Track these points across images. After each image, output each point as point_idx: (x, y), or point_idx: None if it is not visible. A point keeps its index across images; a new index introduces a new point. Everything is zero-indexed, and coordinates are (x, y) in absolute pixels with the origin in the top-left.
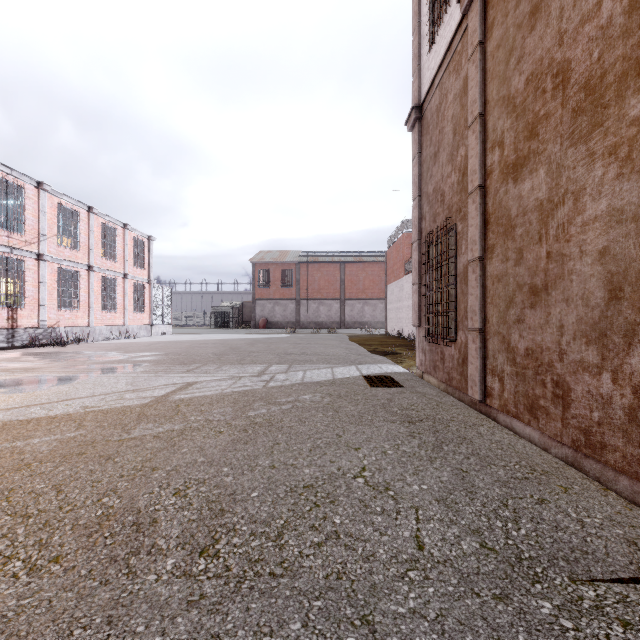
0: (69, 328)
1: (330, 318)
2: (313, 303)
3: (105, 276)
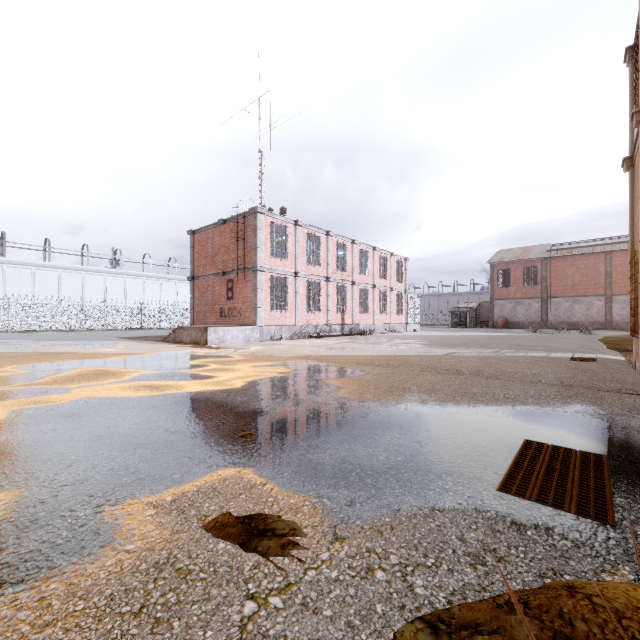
0: (364, 325)
1: (589, 318)
2: (564, 301)
3: (381, 290)
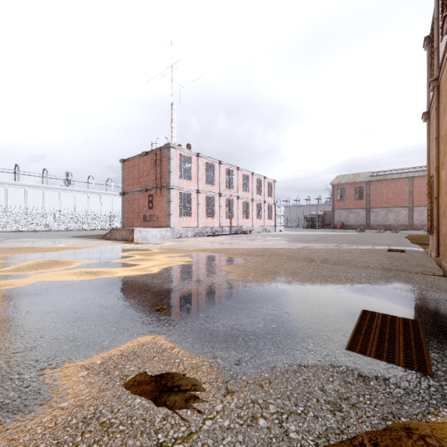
0: (246, 227)
1: (398, 222)
2: (381, 211)
3: (257, 203)
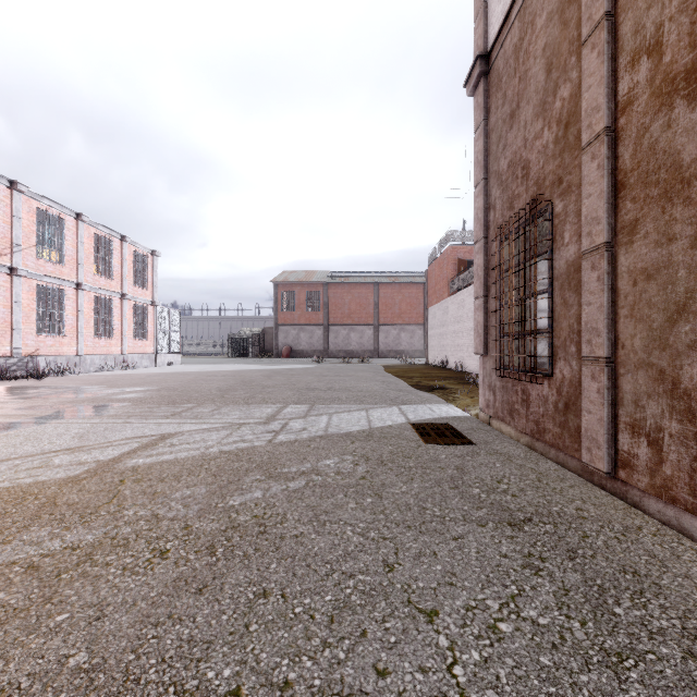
0: (52, 357)
1: (362, 346)
2: (343, 329)
3: (98, 296)
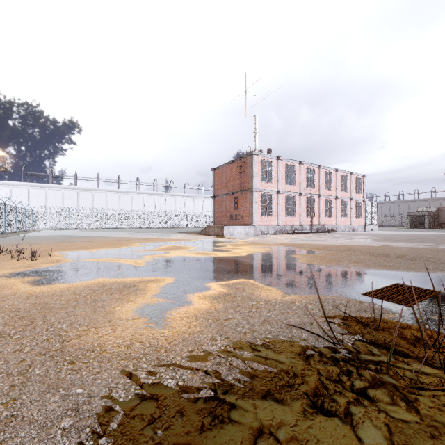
0: (328, 225)
1: None
2: None
3: (342, 200)
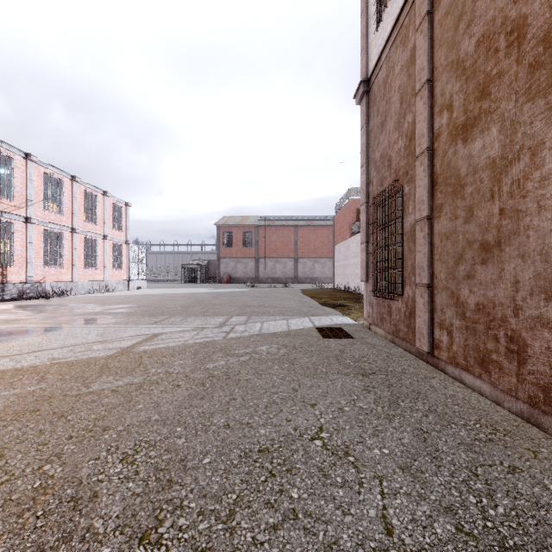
0: (54, 283)
1: (285, 274)
2: (270, 261)
3: (87, 237)
